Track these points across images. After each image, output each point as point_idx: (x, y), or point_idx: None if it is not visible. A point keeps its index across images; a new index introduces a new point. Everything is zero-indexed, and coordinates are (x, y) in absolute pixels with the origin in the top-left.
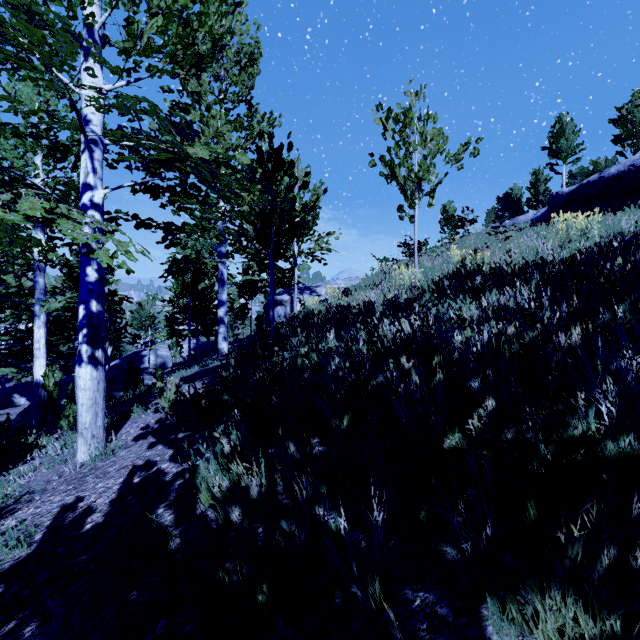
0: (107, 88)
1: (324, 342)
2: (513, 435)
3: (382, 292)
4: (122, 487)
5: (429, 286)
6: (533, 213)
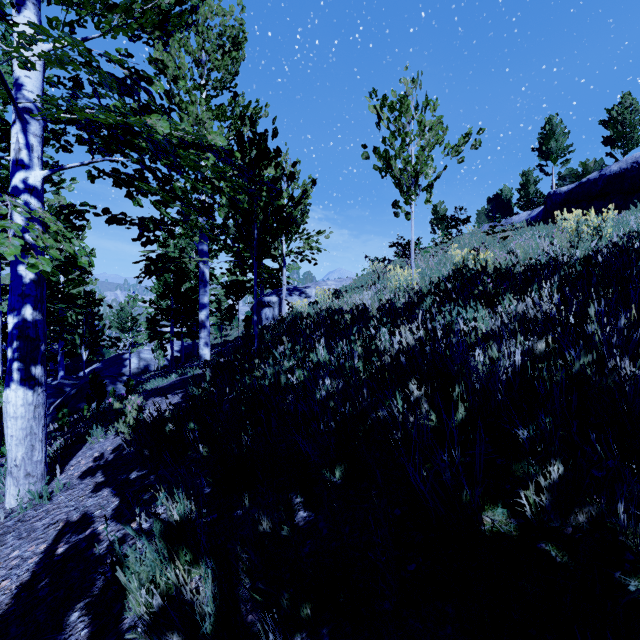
0: (47, 47)
1: (313, 353)
2: (587, 518)
3: (376, 294)
4: (40, 560)
5: (431, 289)
6: (527, 213)
